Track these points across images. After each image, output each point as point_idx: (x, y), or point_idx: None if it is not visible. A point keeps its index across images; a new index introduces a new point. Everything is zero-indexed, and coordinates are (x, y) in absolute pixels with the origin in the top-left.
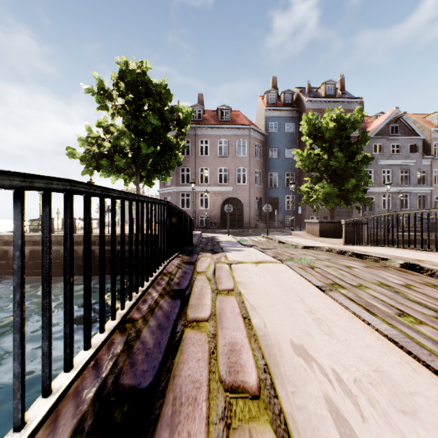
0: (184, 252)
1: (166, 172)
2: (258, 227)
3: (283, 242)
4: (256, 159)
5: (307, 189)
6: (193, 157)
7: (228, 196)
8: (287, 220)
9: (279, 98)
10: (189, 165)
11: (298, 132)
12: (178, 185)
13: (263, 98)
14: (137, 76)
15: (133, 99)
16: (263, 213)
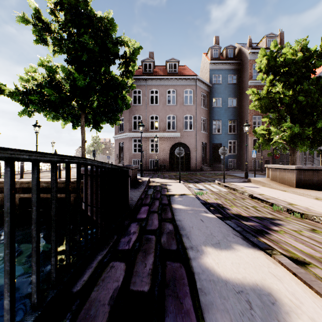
0: None
1: (114, 115)
2: (204, 170)
3: (263, 200)
4: (202, 108)
5: (263, 131)
6: (144, 106)
7: (176, 141)
8: (230, 163)
9: (221, 54)
10: (141, 114)
11: (239, 83)
12: (130, 132)
13: (207, 55)
14: (76, 2)
15: (74, 33)
16: (207, 157)
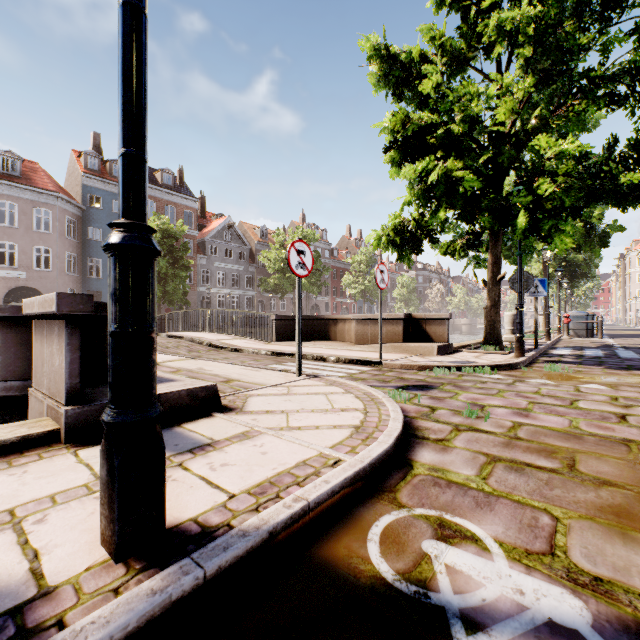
0: None
1: None
2: None
3: None
4: (69, 239)
5: None
6: None
7: (18, 285)
8: None
9: (105, 165)
10: None
11: None
12: None
13: (80, 157)
14: None
15: None
16: None
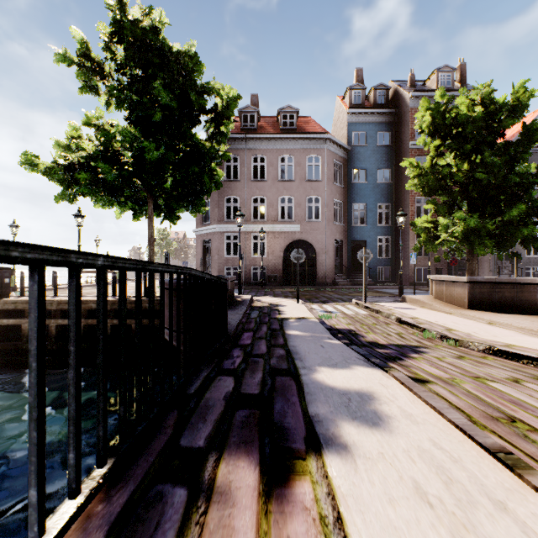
0: (142, 450)
1: (197, 199)
2: (338, 283)
3: (413, 324)
4: (335, 185)
5: (426, 224)
6: (243, 182)
7: (293, 238)
8: (380, 272)
9: (367, 98)
10: (238, 194)
11: (395, 145)
12: (221, 223)
13: (344, 99)
14: (143, 31)
15: (139, 76)
16: (344, 263)
